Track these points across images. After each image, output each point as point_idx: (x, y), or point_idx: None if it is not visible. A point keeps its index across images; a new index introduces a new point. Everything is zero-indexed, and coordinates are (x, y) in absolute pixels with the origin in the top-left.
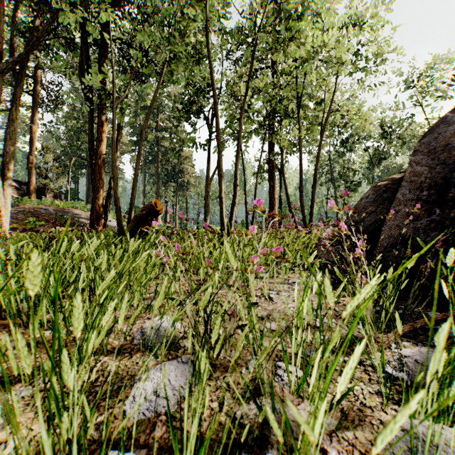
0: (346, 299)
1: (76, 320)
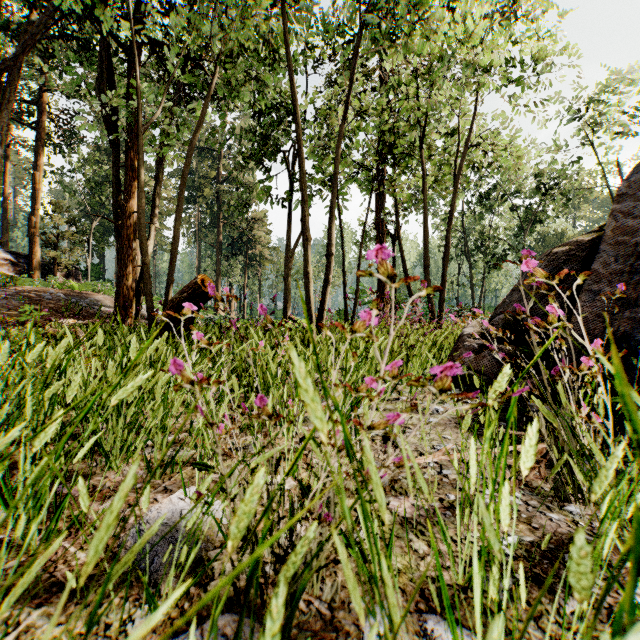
0: None
1: None
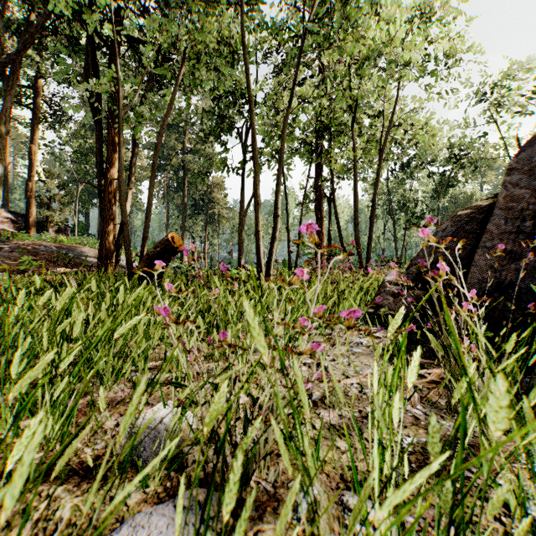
0: (433, 372)
1: None
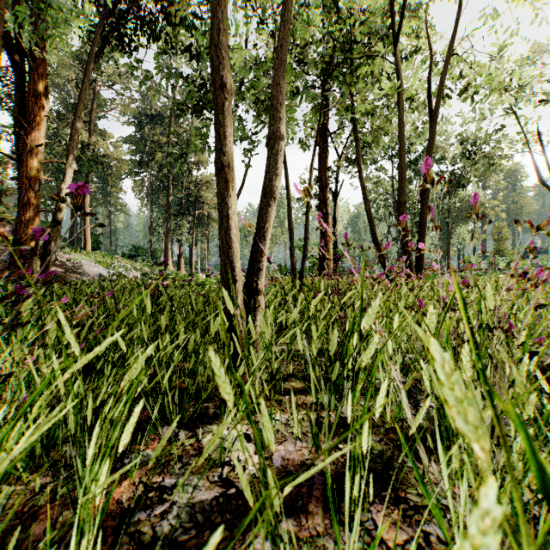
0: None
1: None
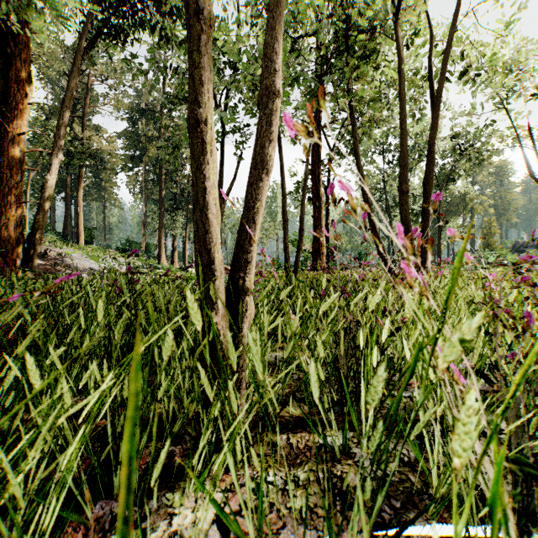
0: None
1: None
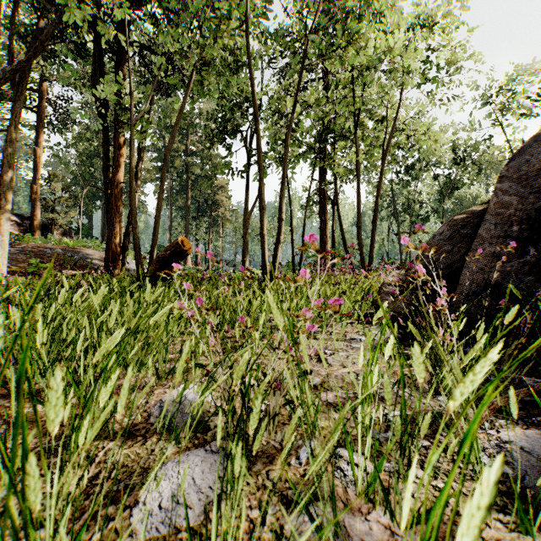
0: None
1: (52, 408)
